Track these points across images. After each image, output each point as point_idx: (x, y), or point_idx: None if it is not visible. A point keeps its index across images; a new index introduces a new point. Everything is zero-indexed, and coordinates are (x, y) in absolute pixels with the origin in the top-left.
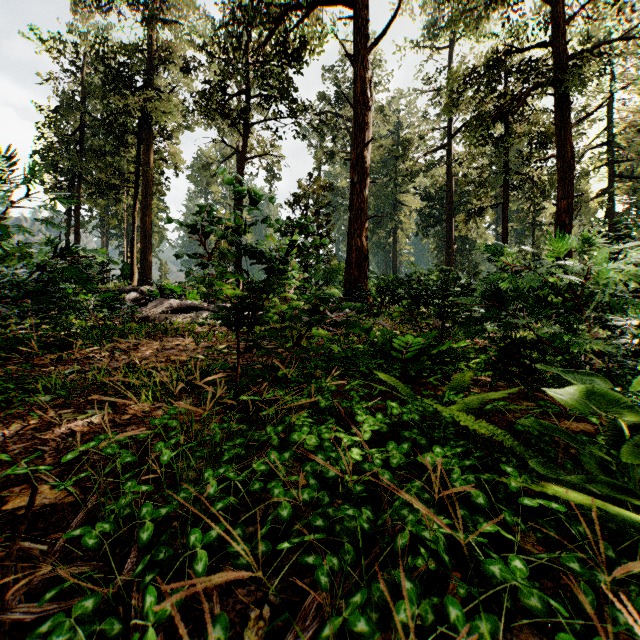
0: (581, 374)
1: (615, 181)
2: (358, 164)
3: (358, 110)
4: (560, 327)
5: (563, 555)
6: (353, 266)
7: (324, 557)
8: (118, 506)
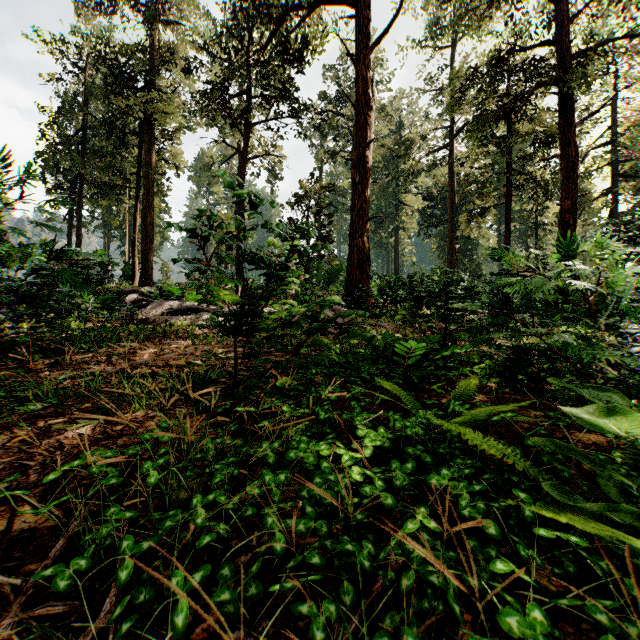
0: (597, 388)
1: (619, 180)
2: (360, 164)
3: (360, 110)
4: (571, 335)
5: (587, 602)
6: (355, 267)
7: (320, 605)
8: (98, 536)
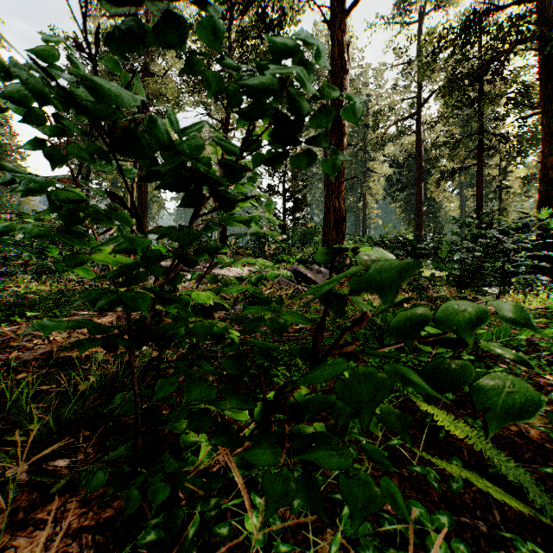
0: None
1: None
2: (336, 127)
3: (336, 74)
4: None
5: None
6: (331, 227)
7: None
8: None
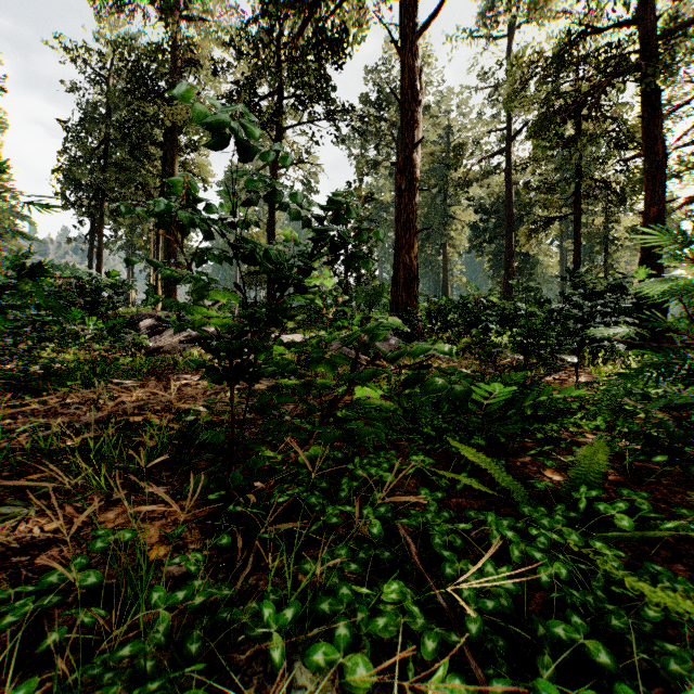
0: None
1: None
2: (406, 169)
3: (406, 106)
4: None
5: None
6: (401, 287)
7: None
8: None
